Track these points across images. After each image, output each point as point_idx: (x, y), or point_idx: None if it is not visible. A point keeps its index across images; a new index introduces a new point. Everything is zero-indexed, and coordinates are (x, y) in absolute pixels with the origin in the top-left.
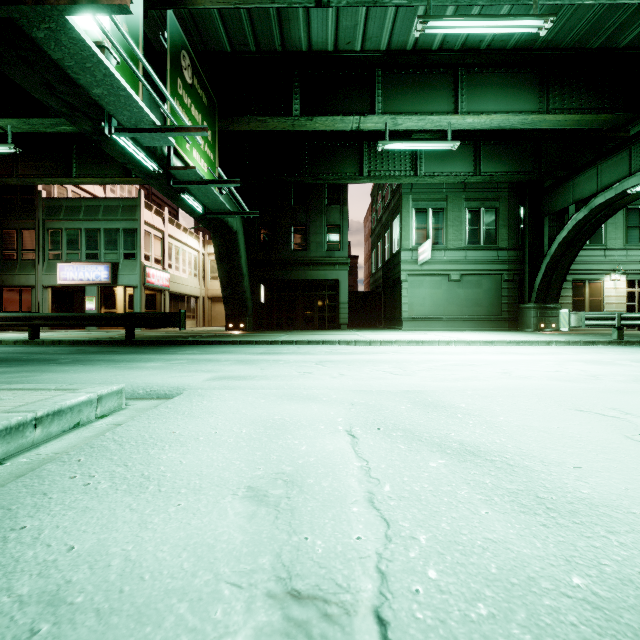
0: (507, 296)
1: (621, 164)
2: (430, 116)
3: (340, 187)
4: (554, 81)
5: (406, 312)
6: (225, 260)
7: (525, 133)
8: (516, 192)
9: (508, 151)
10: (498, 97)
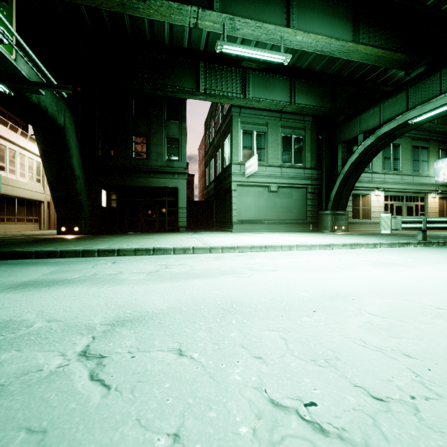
0: (310, 205)
1: (400, 102)
2: (266, 24)
3: (179, 105)
4: (363, 19)
5: (236, 217)
6: (52, 159)
7: (327, 76)
8: (316, 125)
9: (314, 89)
10: (322, 23)
